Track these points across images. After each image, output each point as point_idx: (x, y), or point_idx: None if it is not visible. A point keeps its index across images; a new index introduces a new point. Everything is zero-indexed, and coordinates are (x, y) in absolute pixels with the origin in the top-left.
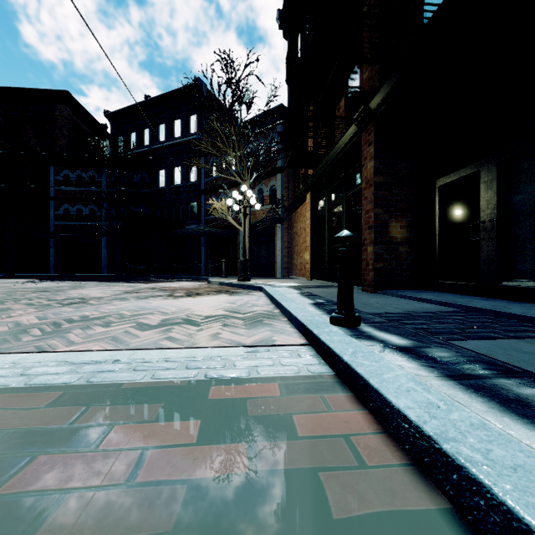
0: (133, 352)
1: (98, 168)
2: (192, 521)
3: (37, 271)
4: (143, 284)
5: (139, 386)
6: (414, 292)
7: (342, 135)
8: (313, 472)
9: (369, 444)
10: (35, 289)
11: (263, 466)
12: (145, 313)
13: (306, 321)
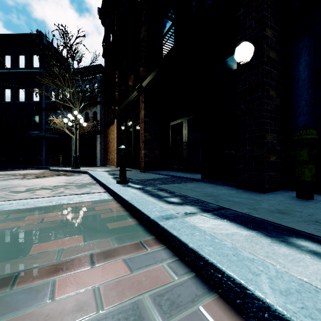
0: (18, 200)
1: None
2: (64, 223)
3: None
4: None
5: (30, 208)
6: (160, 171)
7: (131, 94)
8: (98, 214)
9: (116, 209)
10: None
11: (84, 215)
12: (12, 187)
13: (106, 183)
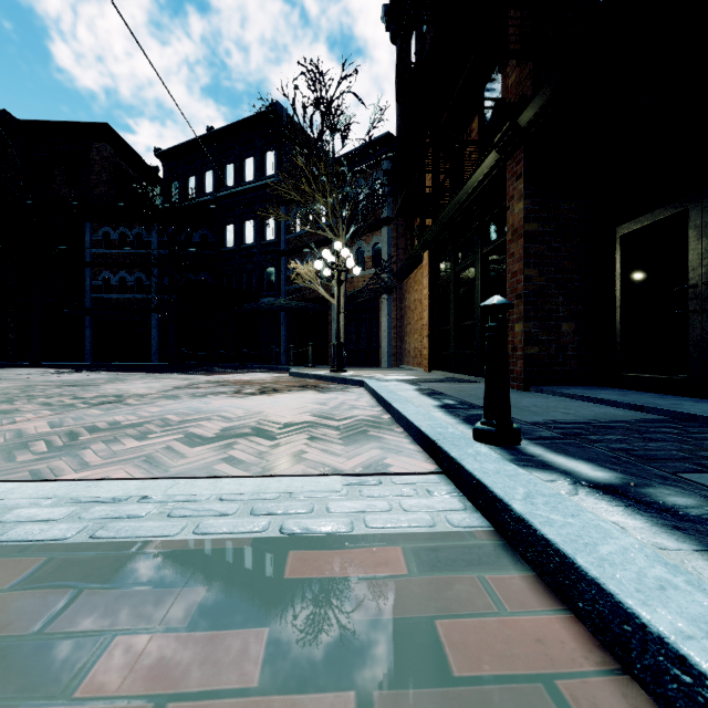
0: (172, 482)
1: (146, 223)
2: None
3: (69, 358)
4: (203, 376)
5: (171, 548)
6: (585, 390)
7: (476, 166)
8: None
9: (598, 704)
10: (61, 383)
11: None
12: (199, 419)
13: (435, 435)
